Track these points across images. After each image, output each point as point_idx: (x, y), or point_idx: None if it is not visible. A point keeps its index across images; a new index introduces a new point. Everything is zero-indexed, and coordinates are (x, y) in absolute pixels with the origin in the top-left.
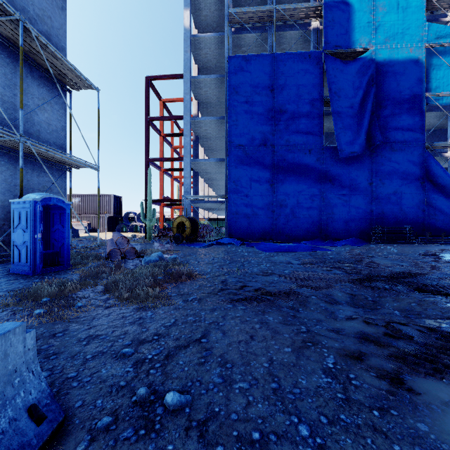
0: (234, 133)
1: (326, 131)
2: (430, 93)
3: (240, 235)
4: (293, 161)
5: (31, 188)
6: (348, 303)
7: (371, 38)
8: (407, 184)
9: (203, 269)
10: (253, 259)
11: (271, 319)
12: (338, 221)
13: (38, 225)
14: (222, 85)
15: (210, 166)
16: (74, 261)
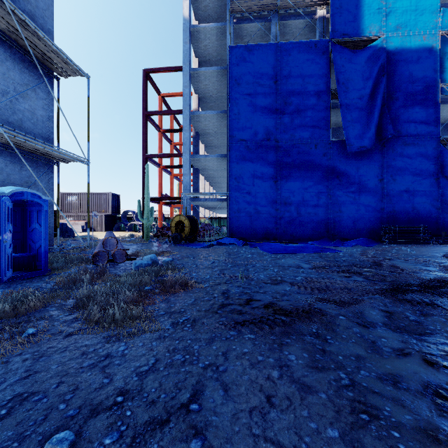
0: (236, 128)
1: (332, 126)
2: (445, 84)
3: (242, 234)
4: (298, 156)
5: (12, 183)
6: (386, 325)
7: (381, 25)
8: (420, 180)
9: (201, 275)
10: (258, 262)
11: (294, 359)
12: (346, 219)
13: (3, 224)
14: (223, 78)
15: (211, 162)
16: (56, 264)
